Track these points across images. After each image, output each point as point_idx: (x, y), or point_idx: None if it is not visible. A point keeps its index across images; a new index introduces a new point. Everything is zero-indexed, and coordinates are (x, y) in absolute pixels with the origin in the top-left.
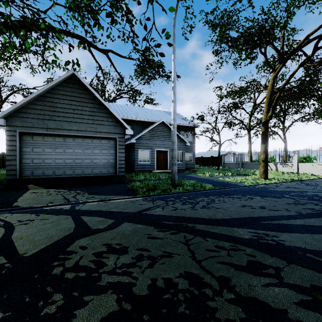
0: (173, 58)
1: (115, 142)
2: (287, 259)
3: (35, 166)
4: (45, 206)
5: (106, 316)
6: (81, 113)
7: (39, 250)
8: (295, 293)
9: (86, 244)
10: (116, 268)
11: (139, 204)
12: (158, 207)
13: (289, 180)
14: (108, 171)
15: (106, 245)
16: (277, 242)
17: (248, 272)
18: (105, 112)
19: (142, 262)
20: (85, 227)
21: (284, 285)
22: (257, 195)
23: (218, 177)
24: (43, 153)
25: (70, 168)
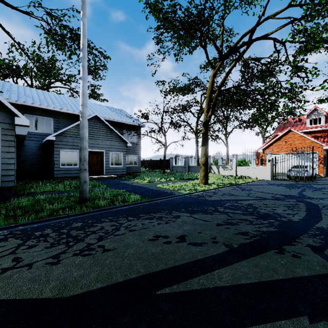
0: (81, 16)
1: None
2: None
3: None
4: None
5: None
6: None
7: None
8: None
9: None
10: None
11: None
12: None
13: (227, 185)
14: None
15: None
16: None
17: None
18: None
19: None
20: None
21: None
22: (187, 210)
23: (157, 184)
24: None
25: None
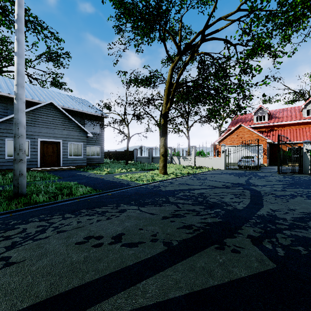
0: None
1: None
2: None
3: None
4: None
5: None
6: None
7: None
8: None
9: None
10: None
11: None
12: None
13: (185, 175)
14: None
15: None
16: None
17: None
18: None
19: None
20: None
21: None
22: (136, 202)
23: (116, 175)
24: None
25: None
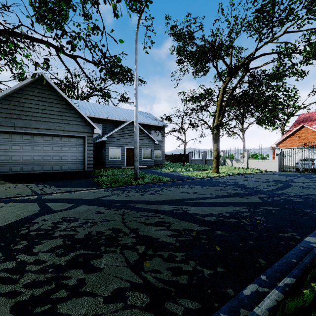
0: (135, 69)
1: (84, 140)
2: (181, 219)
3: (2, 163)
4: (13, 197)
5: (54, 246)
6: (50, 113)
7: (9, 223)
8: (171, 232)
9: (47, 218)
10: (67, 228)
11: (99, 193)
12: (114, 194)
13: (235, 174)
14: (77, 167)
15: (63, 218)
16: (184, 211)
17: (152, 226)
18: (74, 113)
19: (86, 225)
20: (48, 209)
21: (168, 229)
22: (199, 185)
23: (179, 172)
24: (10, 150)
25: (38, 164)
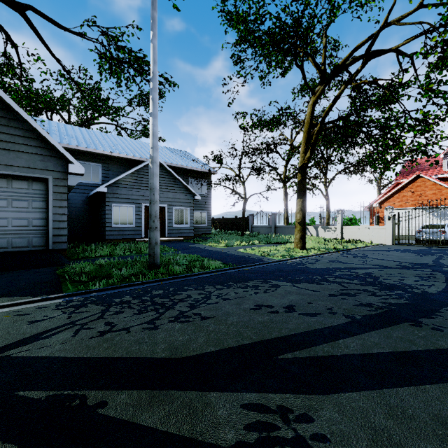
0: (151, 37)
1: (47, 187)
2: None
3: None
4: None
5: None
6: None
7: None
8: None
9: None
10: None
11: (29, 321)
12: (70, 326)
13: (332, 250)
14: (30, 242)
15: None
16: None
17: None
18: (22, 128)
19: None
20: None
21: None
22: (286, 279)
23: (238, 248)
24: None
25: None
